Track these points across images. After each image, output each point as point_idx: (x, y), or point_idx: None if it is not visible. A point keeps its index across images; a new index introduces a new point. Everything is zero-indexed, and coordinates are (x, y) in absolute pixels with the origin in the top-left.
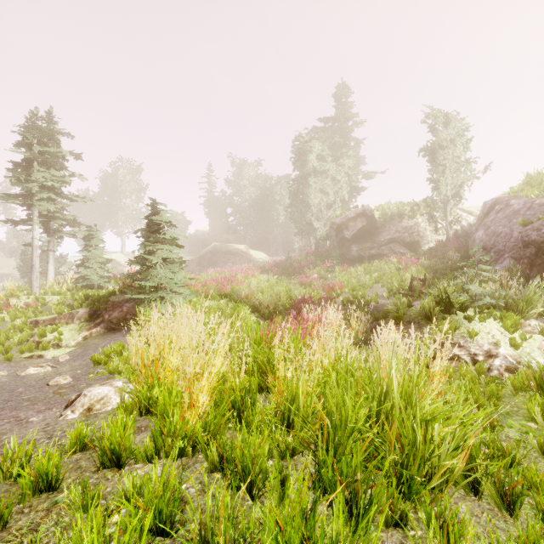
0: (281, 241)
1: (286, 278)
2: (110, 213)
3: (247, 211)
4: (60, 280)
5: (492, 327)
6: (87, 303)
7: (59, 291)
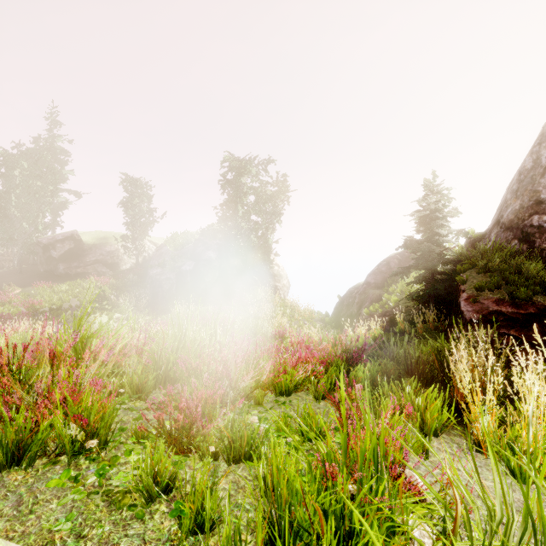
0: None
1: None
2: None
3: None
4: None
5: (104, 319)
6: None
7: None
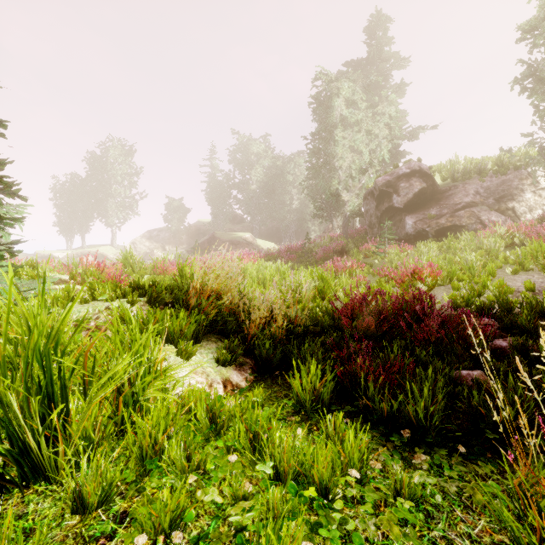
0: (295, 232)
1: (304, 267)
2: (99, 201)
3: (255, 196)
4: None
5: None
6: None
7: None
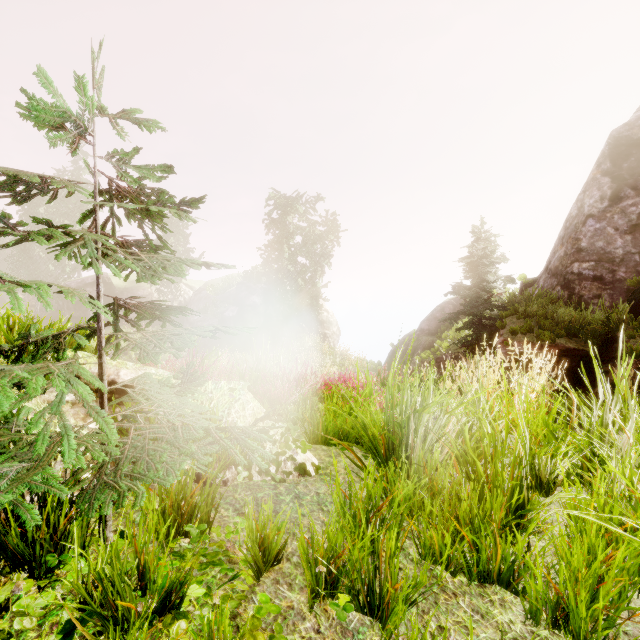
0: None
1: None
2: None
3: None
4: None
5: None
6: None
7: None
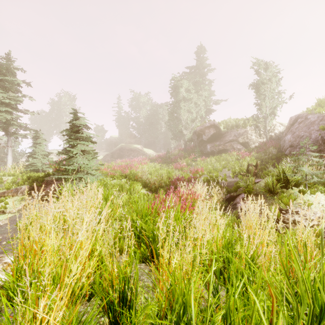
0: (163, 143)
1: (166, 165)
2: (56, 125)
3: (142, 124)
4: (16, 166)
5: (321, 198)
6: (28, 181)
7: (13, 173)
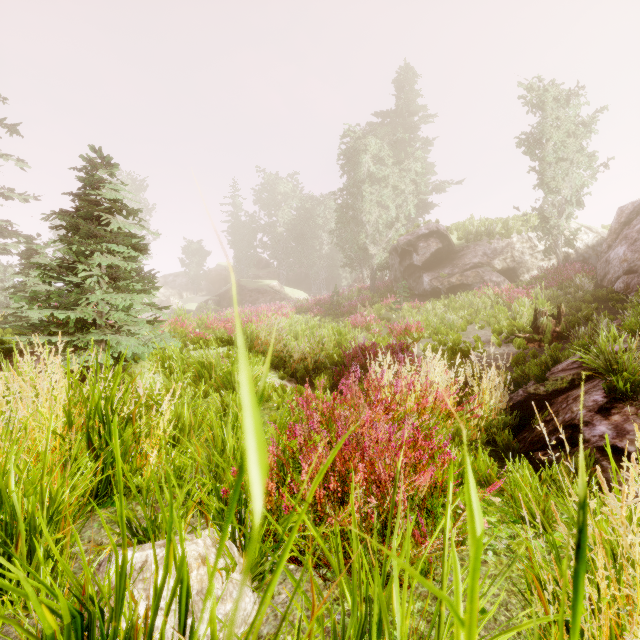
0: (325, 278)
1: (331, 320)
2: None
3: (282, 239)
4: None
5: None
6: None
7: None
